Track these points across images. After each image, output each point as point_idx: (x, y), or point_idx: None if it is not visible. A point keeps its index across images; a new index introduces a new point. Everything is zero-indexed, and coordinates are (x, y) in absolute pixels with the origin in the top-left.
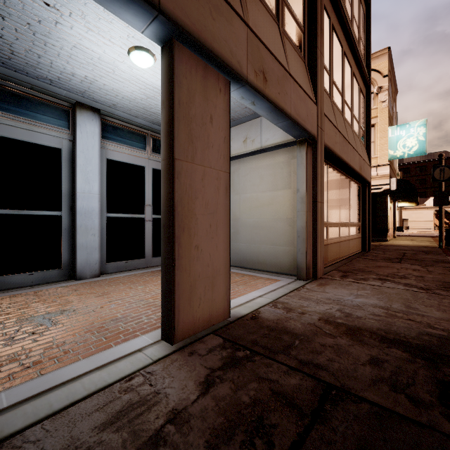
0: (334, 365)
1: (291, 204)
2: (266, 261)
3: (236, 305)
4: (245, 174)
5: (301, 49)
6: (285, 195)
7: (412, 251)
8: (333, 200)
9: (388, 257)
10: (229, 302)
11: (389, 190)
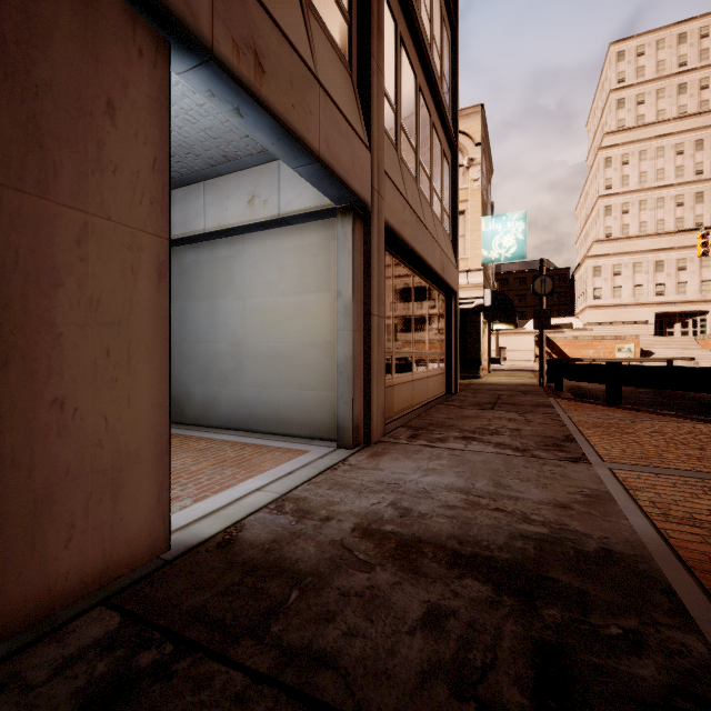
0: (353, 648)
1: (331, 318)
2: (289, 418)
3: (200, 516)
4: (254, 261)
5: (344, 50)
6: (322, 301)
7: (509, 391)
8: (403, 315)
9: (479, 402)
10: (168, 518)
11: (482, 305)
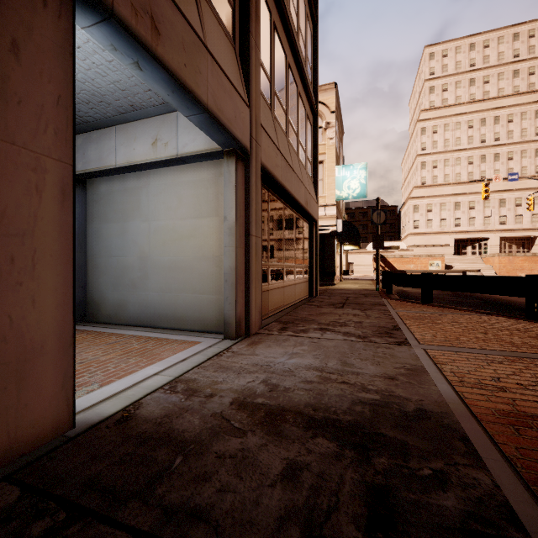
0: (224, 502)
1: (219, 238)
2: (186, 317)
3: (104, 398)
4: (158, 192)
5: (229, 28)
6: (212, 224)
7: (354, 294)
8: (276, 237)
9: (333, 302)
10: (72, 401)
11: (336, 231)
